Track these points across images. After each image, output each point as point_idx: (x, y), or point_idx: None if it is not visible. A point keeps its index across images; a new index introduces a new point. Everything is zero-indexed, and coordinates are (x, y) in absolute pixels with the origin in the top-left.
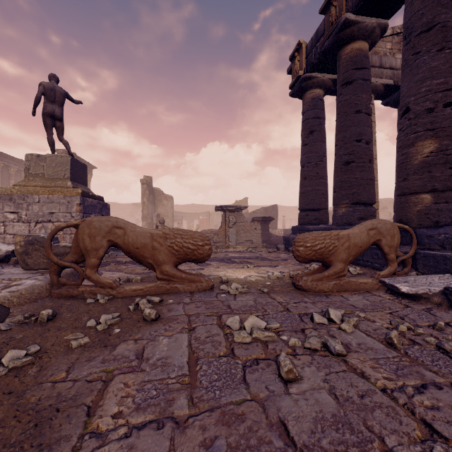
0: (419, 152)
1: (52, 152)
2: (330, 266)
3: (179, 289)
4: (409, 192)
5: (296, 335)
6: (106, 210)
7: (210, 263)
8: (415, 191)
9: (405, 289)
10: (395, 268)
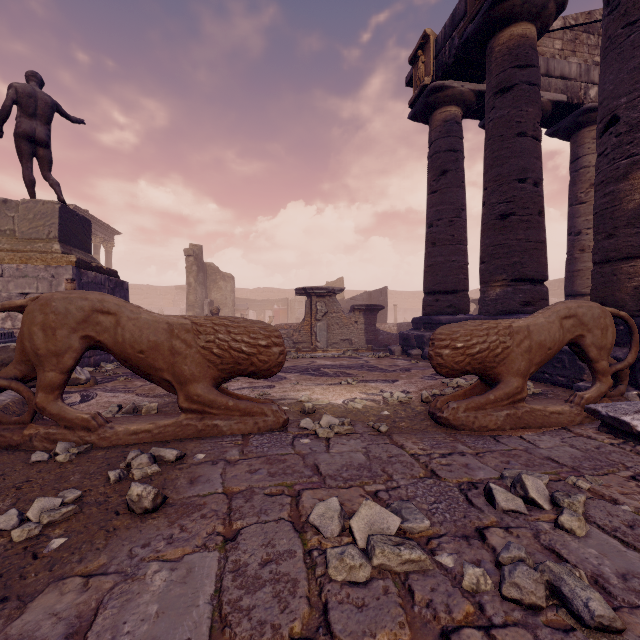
0: (638, 188)
1: (31, 196)
2: (498, 383)
3: (221, 430)
4: (618, 256)
5: (471, 549)
6: (122, 291)
7: (286, 377)
8: (630, 255)
9: None
10: (609, 386)
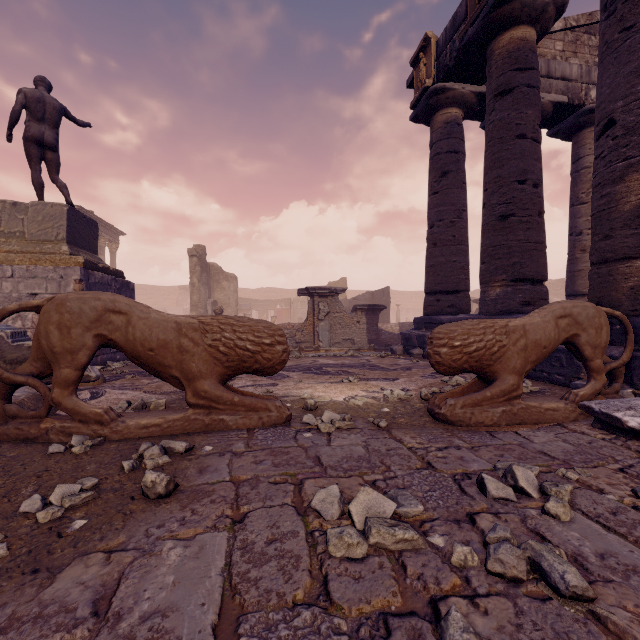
0: (633, 190)
1: (40, 199)
2: (494, 381)
3: (227, 424)
4: (614, 257)
5: (461, 531)
6: (128, 291)
7: (289, 375)
8: (626, 256)
9: (634, 423)
10: (604, 384)
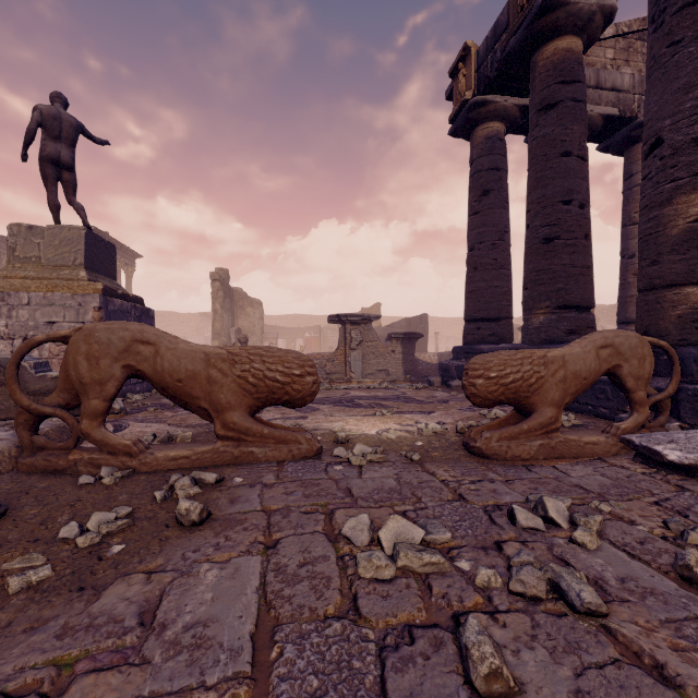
0: (681, 213)
1: (56, 222)
2: (532, 413)
3: (256, 457)
4: (662, 284)
5: (488, 557)
6: (148, 319)
7: (319, 408)
8: (674, 282)
9: (674, 456)
10: (647, 417)
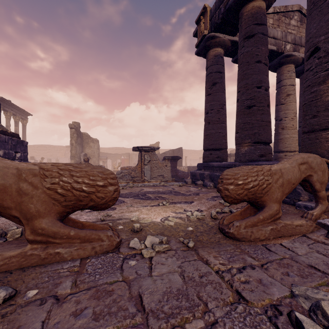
0: None
1: None
2: (264, 207)
3: (62, 257)
4: (320, 128)
5: None
6: (22, 147)
7: (124, 200)
8: (327, 127)
9: None
10: (327, 206)
